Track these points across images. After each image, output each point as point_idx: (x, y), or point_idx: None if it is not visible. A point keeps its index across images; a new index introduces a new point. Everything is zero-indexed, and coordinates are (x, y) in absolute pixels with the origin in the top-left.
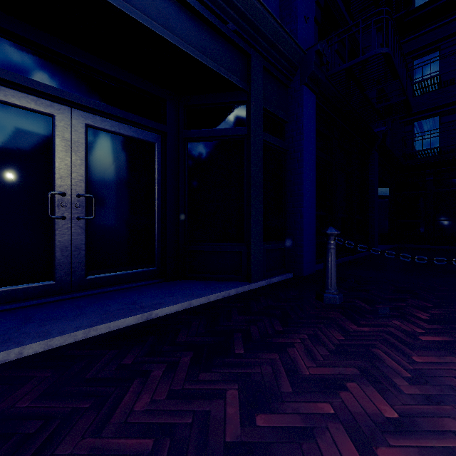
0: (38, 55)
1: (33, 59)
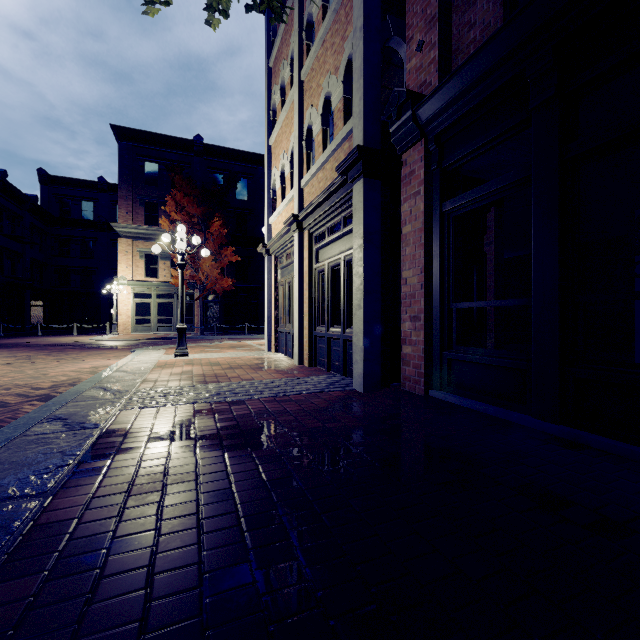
0: None
1: None
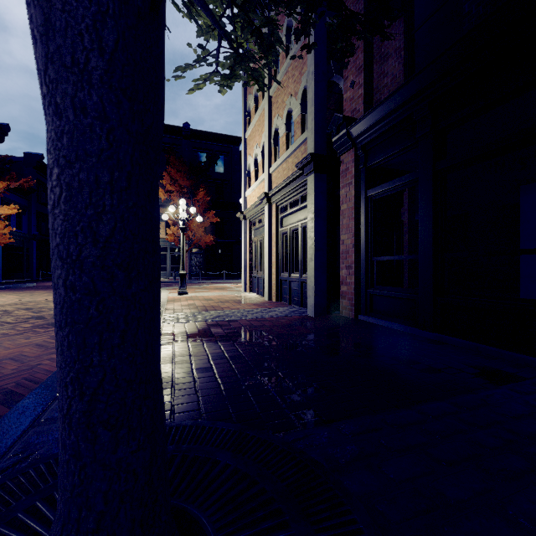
0: None
1: None
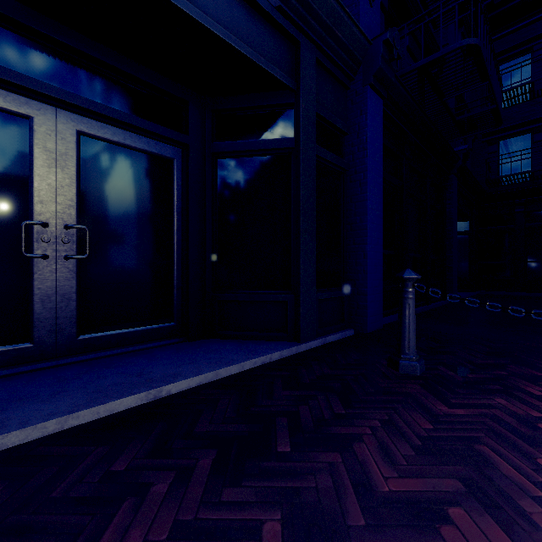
0: (9, 33)
1: (2, 39)
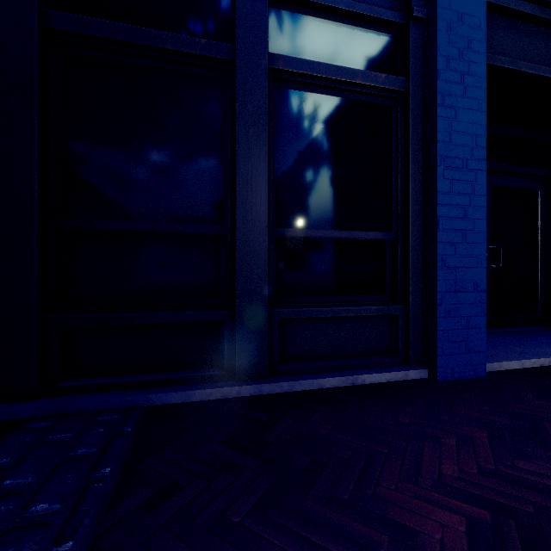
0: None
1: None
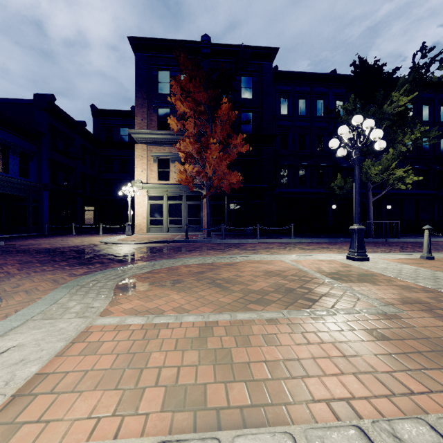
0: None
1: None
